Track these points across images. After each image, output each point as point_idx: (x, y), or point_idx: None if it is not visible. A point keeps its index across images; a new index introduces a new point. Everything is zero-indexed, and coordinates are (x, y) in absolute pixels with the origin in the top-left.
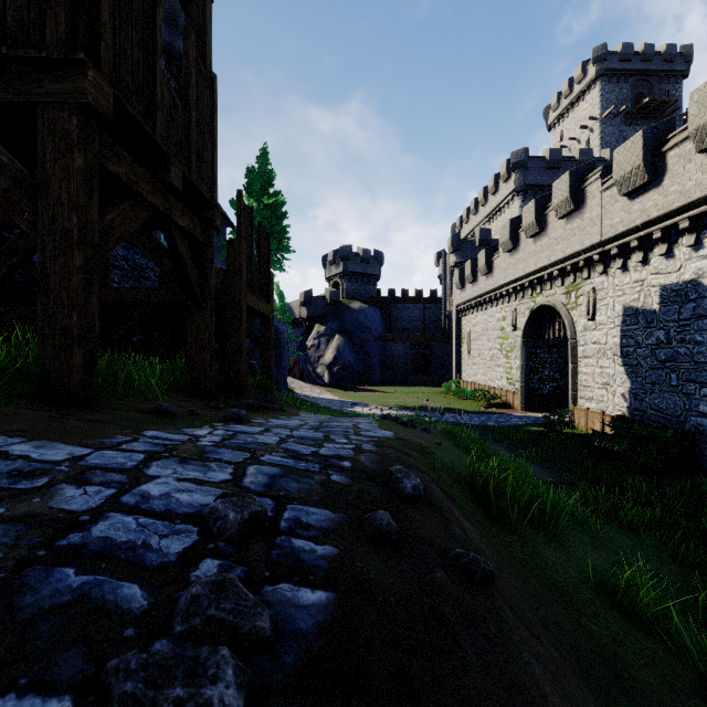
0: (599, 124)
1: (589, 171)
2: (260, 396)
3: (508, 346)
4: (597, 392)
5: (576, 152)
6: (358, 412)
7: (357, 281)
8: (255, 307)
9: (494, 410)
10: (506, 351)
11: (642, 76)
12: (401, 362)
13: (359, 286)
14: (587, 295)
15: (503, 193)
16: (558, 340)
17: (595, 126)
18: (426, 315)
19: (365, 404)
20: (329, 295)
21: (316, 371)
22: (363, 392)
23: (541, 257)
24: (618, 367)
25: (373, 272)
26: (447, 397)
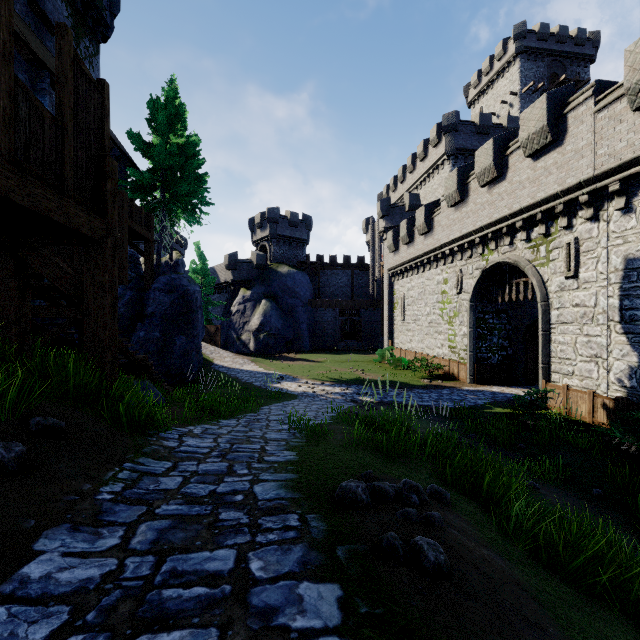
0: (519, 99)
1: (568, 95)
2: (6, 429)
3: (451, 311)
4: (580, 366)
5: (503, 120)
6: (285, 390)
7: (285, 244)
8: (9, 194)
9: (439, 383)
10: (448, 317)
11: (556, 57)
12: (330, 329)
13: (287, 250)
14: (566, 247)
15: (432, 158)
16: (507, 304)
17: (515, 101)
18: (355, 281)
19: (293, 378)
20: (256, 258)
21: (241, 338)
22: (292, 361)
23: (499, 207)
24: (615, 335)
25: (302, 236)
26: (382, 366)
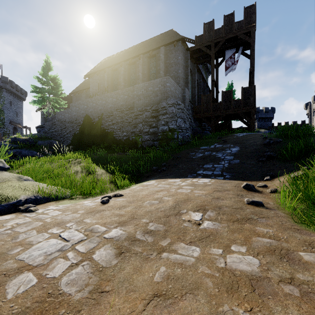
0: None
1: None
2: None
3: None
4: None
5: None
6: None
7: (262, 120)
8: None
9: None
10: None
11: None
12: None
13: (263, 123)
14: None
15: None
16: None
17: None
18: None
19: None
20: None
21: None
22: None
23: None
24: None
25: (270, 116)
26: None
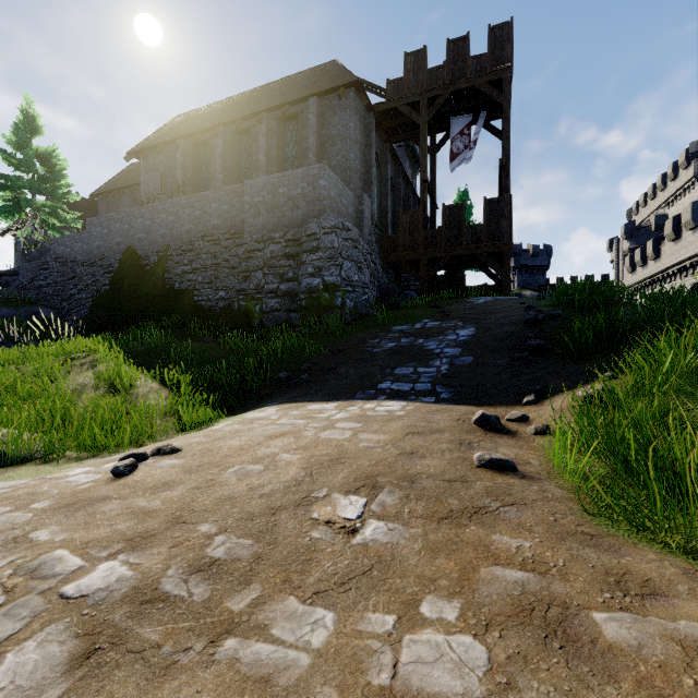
0: None
1: None
2: None
3: None
4: None
5: None
6: None
7: (527, 272)
8: None
9: None
10: None
11: None
12: None
13: (529, 277)
14: None
15: (682, 179)
16: None
17: None
18: None
19: None
20: None
21: None
22: None
23: (697, 245)
24: None
25: (542, 264)
26: None
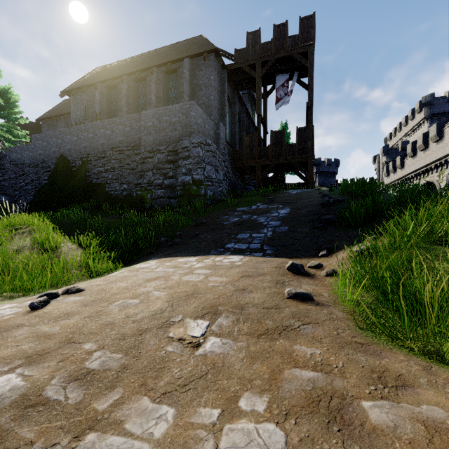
0: None
1: (447, 122)
2: None
3: None
4: None
5: None
6: None
7: (324, 176)
8: None
9: None
10: None
11: None
12: None
13: (325, 179)
14: (446, 176)
15: (417, 120)
16: None
17: None
18: None
19: None
20: None
21: None
22: None
23: (426, 160)
24: None
25: (333, 170)
26: None
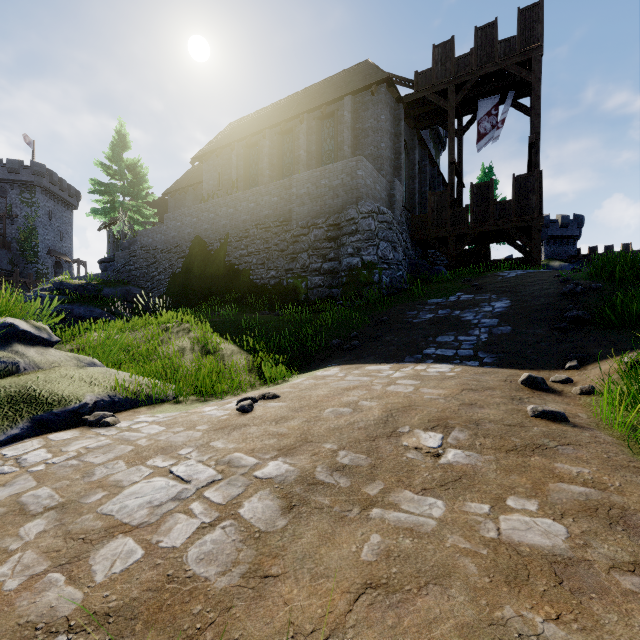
0: None
1: None
2: None
3: None
4: None
5: None
6: None
7: (555, 243)
8: None
9: None
10: None
11: None
12: None
13: (557, 248)
14: None
15: None
16: None
17: None
18: None
19: None
20: None
21: None
22: None
23: None
24: None
25: (572, 234)
26: None
